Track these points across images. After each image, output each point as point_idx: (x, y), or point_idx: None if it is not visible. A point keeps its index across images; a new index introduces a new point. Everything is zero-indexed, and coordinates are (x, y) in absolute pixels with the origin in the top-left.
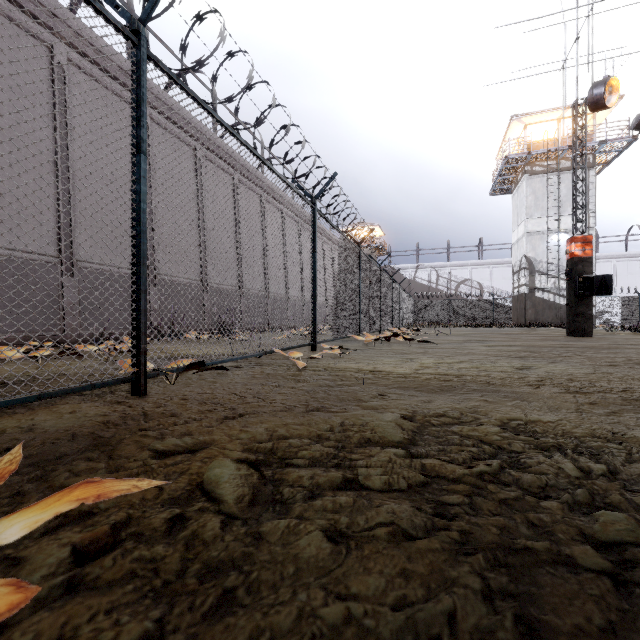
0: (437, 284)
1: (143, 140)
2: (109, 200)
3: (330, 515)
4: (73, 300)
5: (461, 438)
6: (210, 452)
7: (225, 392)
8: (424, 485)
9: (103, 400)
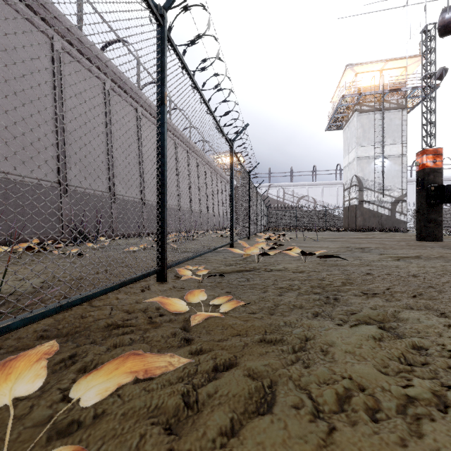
0: (284, 199)
1: None
2: None
3: None
4: None
5: None
6: None
7: None
8: None
9: None
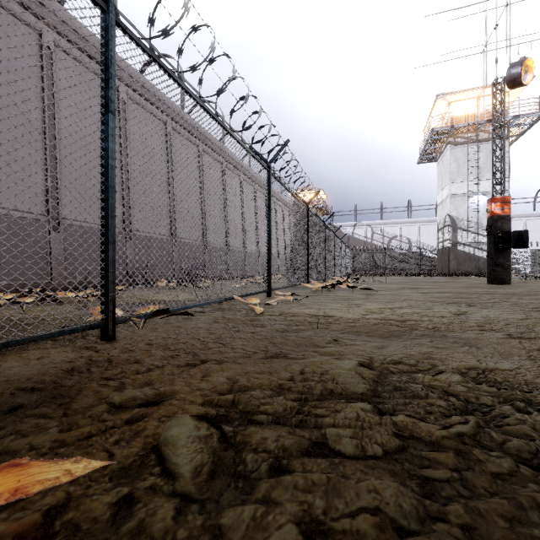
0: (372, 239)
1: (111, 100)
2: (91, 166)
3: (302, 496)
4: (59, 252)
5: (425, 389)
6: (169, 406)
7: (188, 337)
8: (401, 450)
9: (73, 345)
